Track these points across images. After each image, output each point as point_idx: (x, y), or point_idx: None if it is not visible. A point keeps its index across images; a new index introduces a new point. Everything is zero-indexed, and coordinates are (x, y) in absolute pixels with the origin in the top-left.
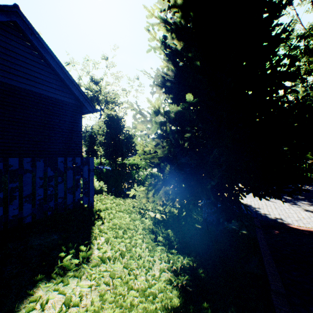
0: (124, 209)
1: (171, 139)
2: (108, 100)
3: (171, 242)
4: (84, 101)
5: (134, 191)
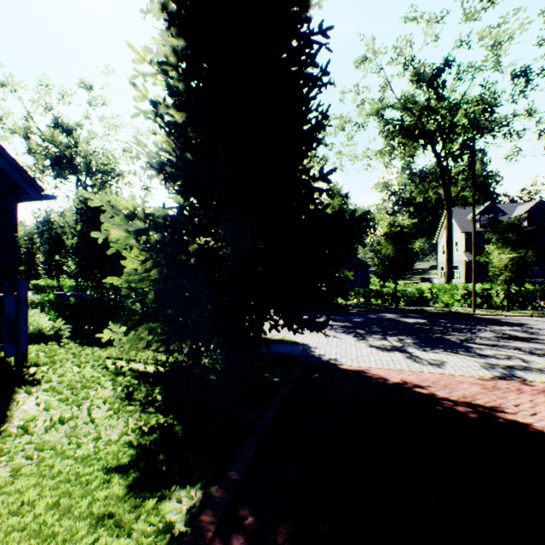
0: (86, 360)
1: (160, 254)
2: (94, 165)
3: (152, 400)
4: (20, 180)
5: (111, 333)
